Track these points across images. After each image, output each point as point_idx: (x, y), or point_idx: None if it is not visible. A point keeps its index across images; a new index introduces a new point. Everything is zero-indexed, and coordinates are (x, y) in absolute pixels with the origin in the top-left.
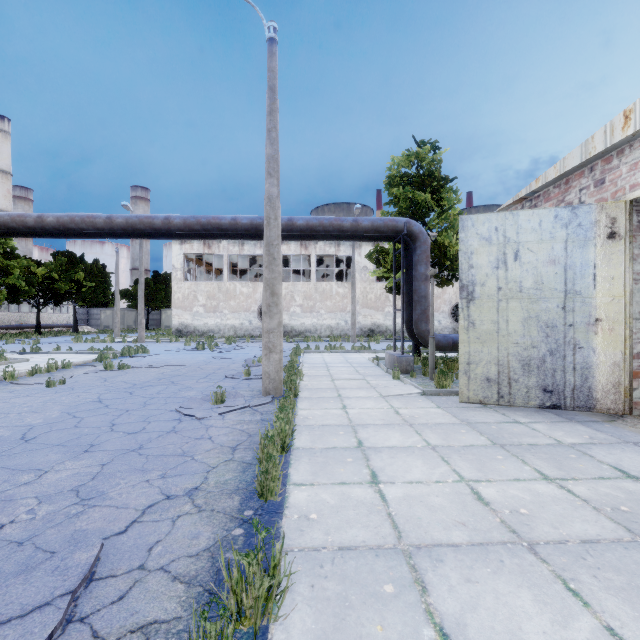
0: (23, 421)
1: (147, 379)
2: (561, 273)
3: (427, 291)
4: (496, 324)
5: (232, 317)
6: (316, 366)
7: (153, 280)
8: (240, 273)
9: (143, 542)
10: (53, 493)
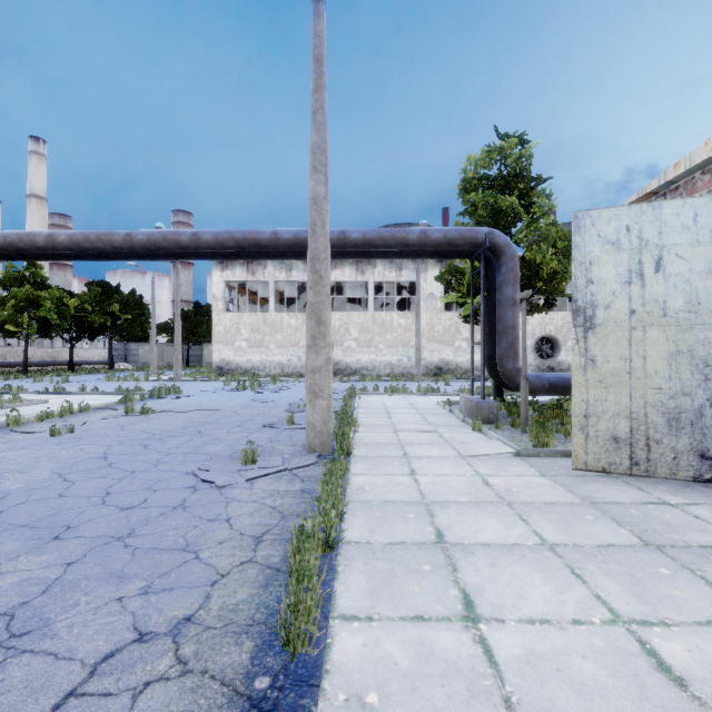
0: None
1: (170, 427)
2: None
3: (515, 319)
4: (627, 362)
5: (279, 353)
6: (374, 412)
7: (194, 312)
8: (289, 303)
9: None
10: None
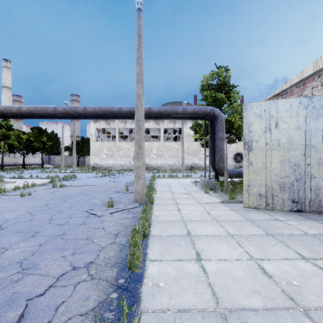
0: (3, 217)
1: (74, 193)
2: (303, 135)
3: (223, 146)
4: (265, 164)
5: (120, 160)
6: (163, 186)
7: (81, 141)
8: (125, 137)
9: (53, 303)
10: (7, 264)
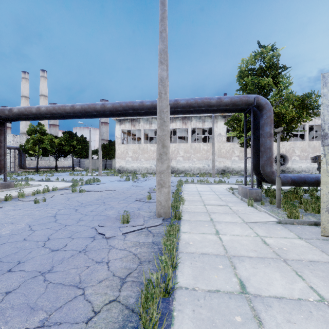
0: None
1: (91, 199)
2: None
3: (271, 144)
4: None
5: (145, 163)
6: (192, 193)
7: (108, 144)
8: (150, 140)
9: None
10: None
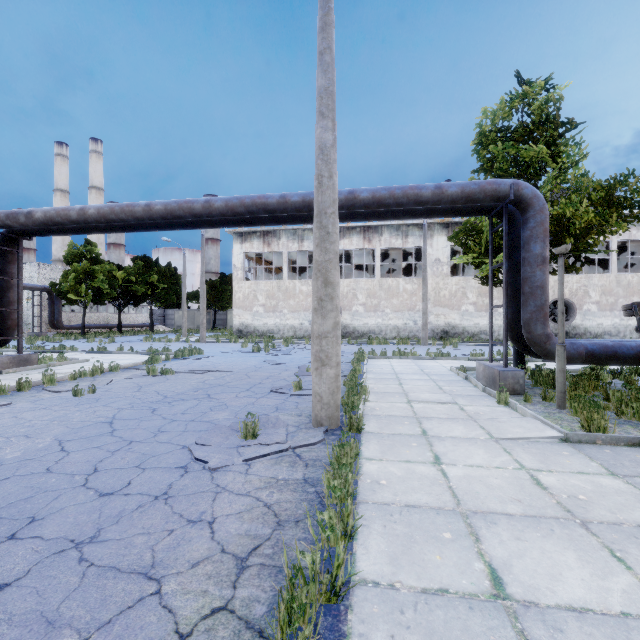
0: None
1: (183, 389)
2: None
3: (545, 279)
4: None
5: (291, 317)
6: (384, 377)
7: (219, 281)
8: (301, 272)
9: None
10: None
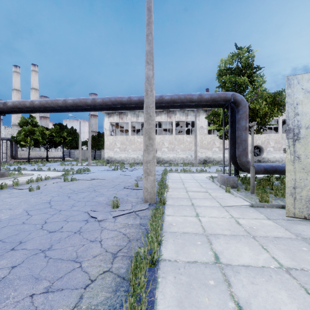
0: None
1: (82, 187)
2: None
3: (246, 137)
4: None
5: (133, 153)
6: (176, 181)
7: (97, 136)
8: (137, 132)
9: None
10: None
